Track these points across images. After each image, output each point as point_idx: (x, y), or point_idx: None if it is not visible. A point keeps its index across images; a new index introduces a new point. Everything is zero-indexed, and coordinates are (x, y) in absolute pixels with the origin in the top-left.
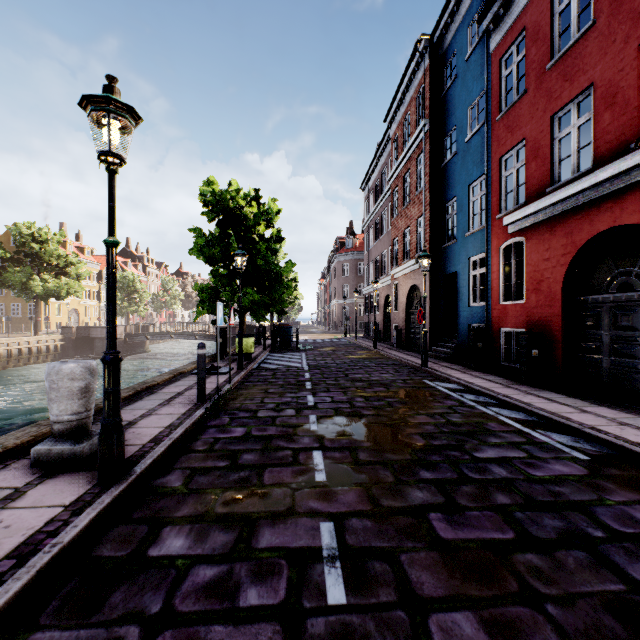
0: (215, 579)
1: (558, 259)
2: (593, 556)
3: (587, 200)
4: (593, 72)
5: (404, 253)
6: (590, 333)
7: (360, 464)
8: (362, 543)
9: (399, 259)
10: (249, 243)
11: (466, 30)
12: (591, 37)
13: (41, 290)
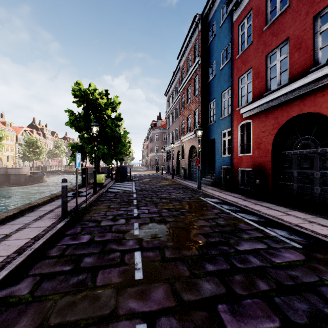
0: None
1: (270, 131)
2: None
3: (286, 99)
4: (289, 31)
5: (187, 128)
6: (286, 171)
7: (166, 261)
8: None
9: (185, 132)
10: (102, 120)
11: (220, 11)
12: (288, 12)
13: None
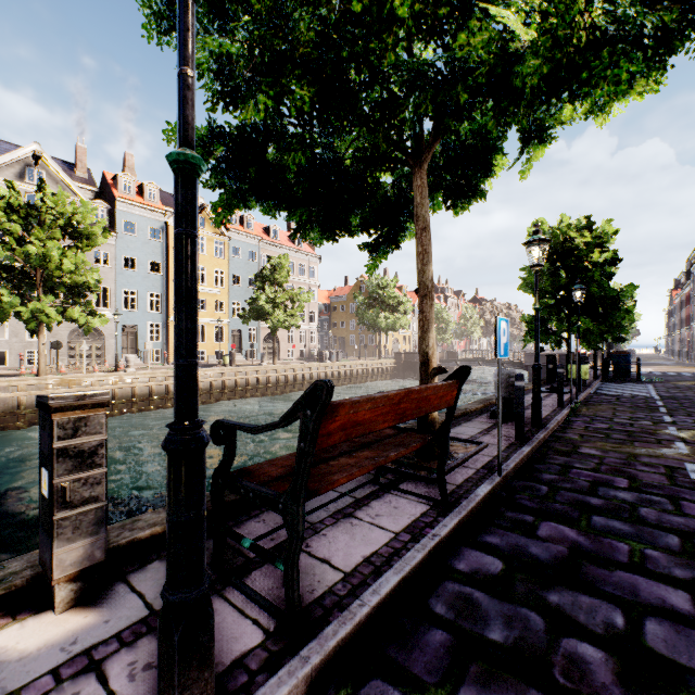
0: (621, 462)
1: None
2: None
3: None
4: None
5: None
6: None
7: None
8: None
9: None
10: (580, 273)
11: None
12: None
13: (384, 325)
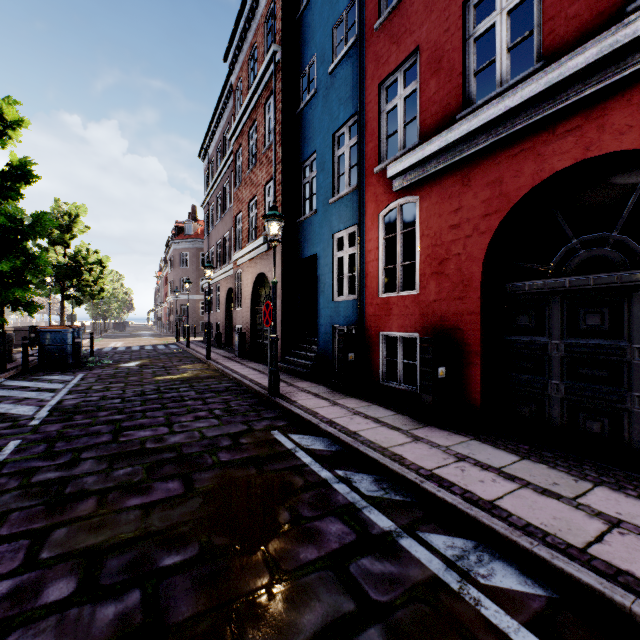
0: None
1: (476, 223)
2: None
3: (535, 119)
4: None
5: (249, 232)
6: (526, 340)
7: None
8: None
9: (243, 240)
10: None
11: None
12: None
13: None
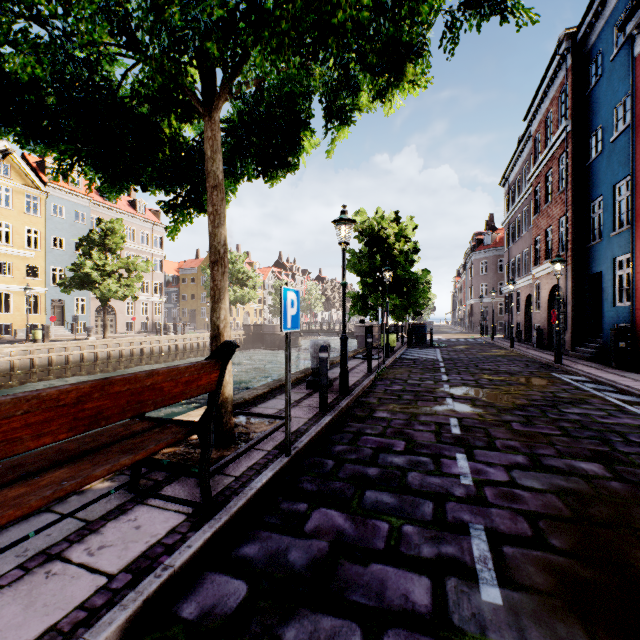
0: (404, 423)
1: None
2: (602, 442)
3: None
4: None
5: (545, 252)
6: None
7: (476, 405)
8: (470, 424)
9: (540, 258)
10: (391, 258)
11: (611, 30)
12: None
13: (233, 298)
